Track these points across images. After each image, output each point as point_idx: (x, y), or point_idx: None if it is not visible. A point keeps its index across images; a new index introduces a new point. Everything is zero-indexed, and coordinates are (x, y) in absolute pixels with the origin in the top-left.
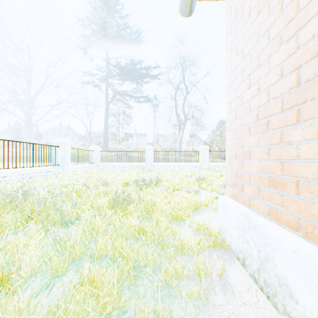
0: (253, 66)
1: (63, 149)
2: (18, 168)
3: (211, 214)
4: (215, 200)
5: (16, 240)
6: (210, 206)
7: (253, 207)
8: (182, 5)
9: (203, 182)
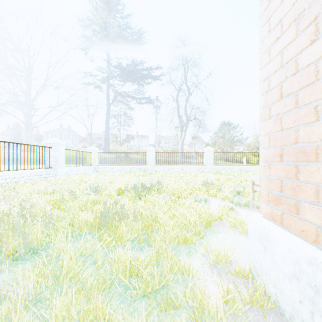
0: None
1: (56, 150)
2: (12, 171)
3: (229, 233)
4: (229, 211)
5: None
6: (226, 221)
7: None
8: None
9: (212, 187)
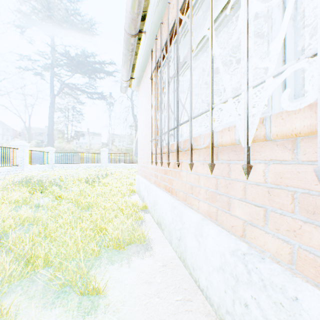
0: (142, 129)
1: (23, 151)
2: None
3: None
4: None
5: (56, 188)
6: None
7: (142, 176)
8: (121, 90)
9: None
